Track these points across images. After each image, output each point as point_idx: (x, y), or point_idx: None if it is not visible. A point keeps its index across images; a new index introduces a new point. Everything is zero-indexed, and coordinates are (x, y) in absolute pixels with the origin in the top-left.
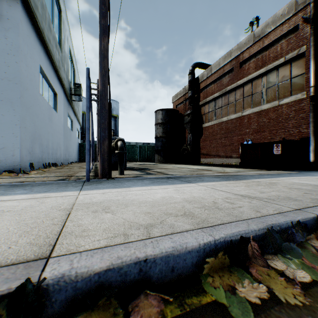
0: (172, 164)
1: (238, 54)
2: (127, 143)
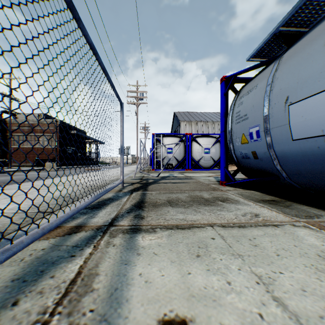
0: None
1: (33, 123)
2: None
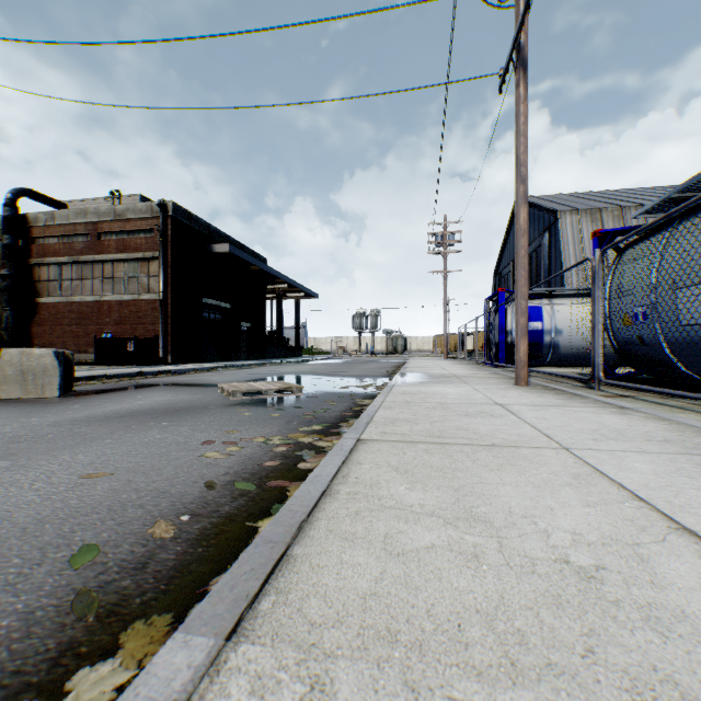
0: None
1: (98, 221)
2: None
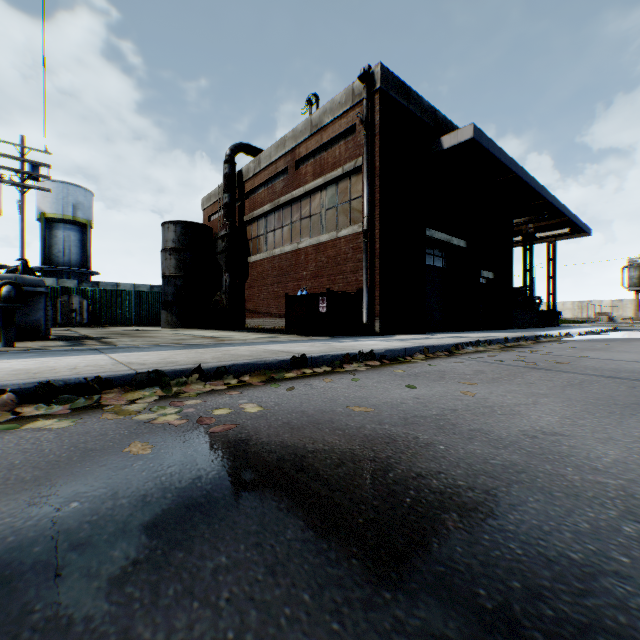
0: (193, 329)
1: (294, 146)
2: (113, 285)
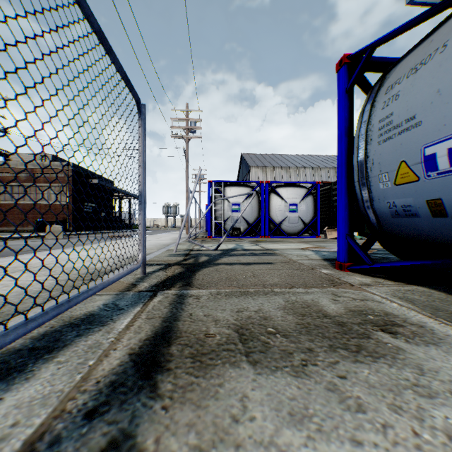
0: None
1: (34, 168)
2: None
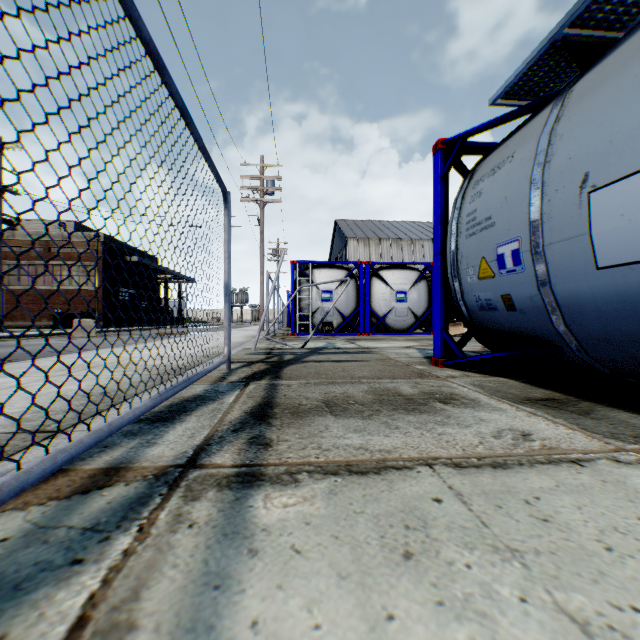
0: None
1: (50, 240)
2: None
